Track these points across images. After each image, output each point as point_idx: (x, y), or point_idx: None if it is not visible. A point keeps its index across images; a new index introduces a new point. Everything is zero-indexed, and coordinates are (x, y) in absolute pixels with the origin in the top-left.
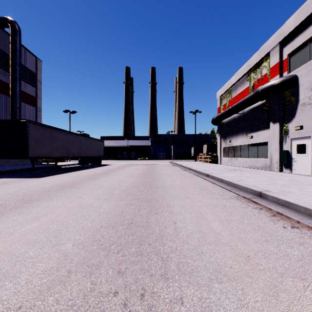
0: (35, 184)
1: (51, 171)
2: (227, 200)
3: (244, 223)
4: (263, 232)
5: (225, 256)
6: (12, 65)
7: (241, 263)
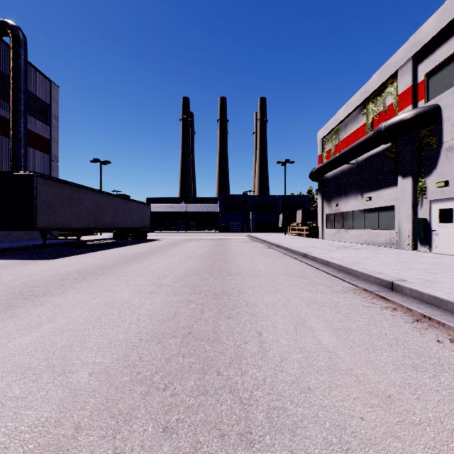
0: (44, 269)
1: (71, 249)
2: (340, 294)
3: (372, 333)
4: (405, 350)
5: (349, 396)
6: (14, 92)
7: (378, 409)
